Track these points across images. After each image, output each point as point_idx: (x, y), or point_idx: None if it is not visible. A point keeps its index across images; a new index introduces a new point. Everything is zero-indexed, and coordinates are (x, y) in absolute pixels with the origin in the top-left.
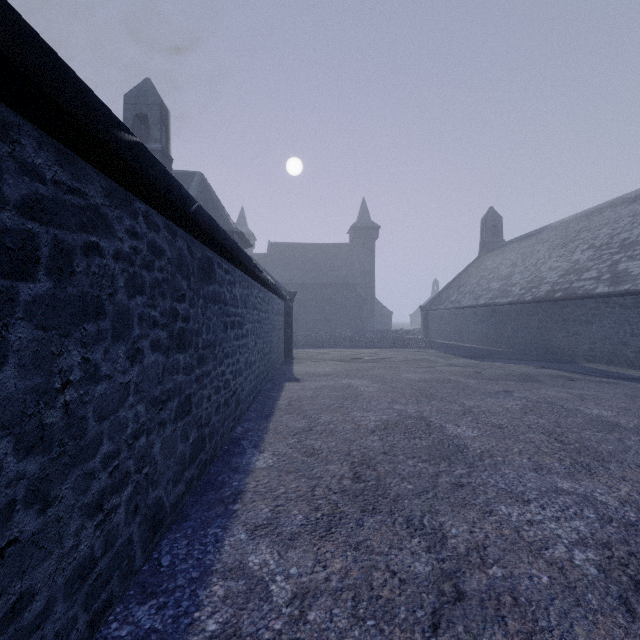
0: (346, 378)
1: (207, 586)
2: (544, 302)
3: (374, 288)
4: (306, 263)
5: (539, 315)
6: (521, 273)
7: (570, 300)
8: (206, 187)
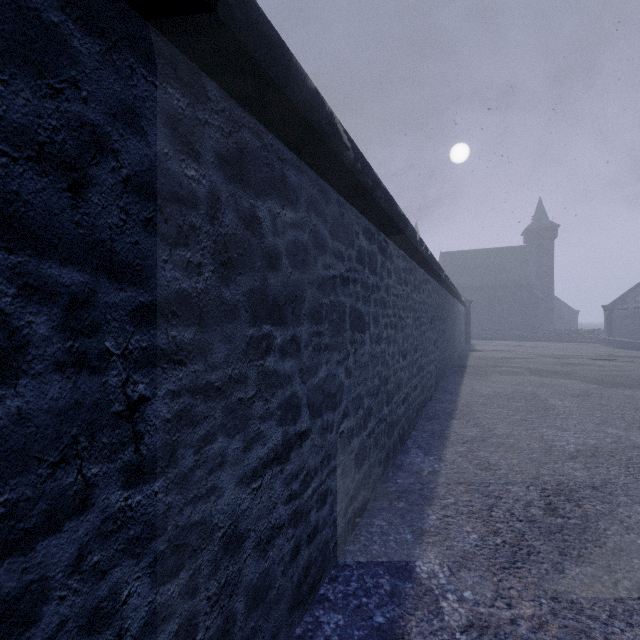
0: (507, 351)
1: (466, 368)
2: None
3: (552, 288)
4: (476, 268)
5: None
6: None
7: None
8: None
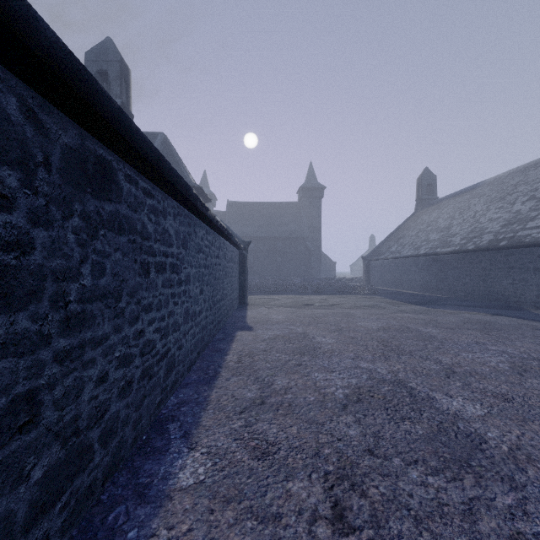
0: (300, 326)
1: None
2: (487, 251)
3: (320, 241)
4: (260, 219)
5: (482, 263)
6: (460, 225)
7: (516, 248)
8: (168, 146)
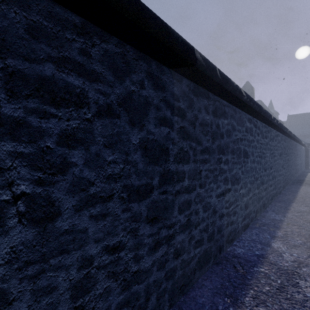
0: None
1: (304, 181)
2: None
3: None
4: None
5: None
6: None
7: None
8: (263, 105)
